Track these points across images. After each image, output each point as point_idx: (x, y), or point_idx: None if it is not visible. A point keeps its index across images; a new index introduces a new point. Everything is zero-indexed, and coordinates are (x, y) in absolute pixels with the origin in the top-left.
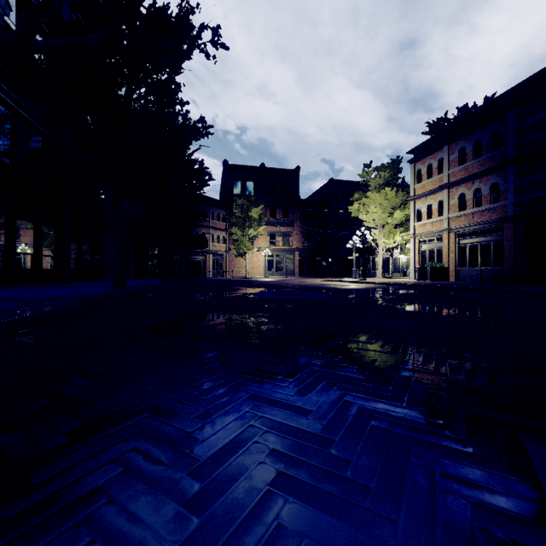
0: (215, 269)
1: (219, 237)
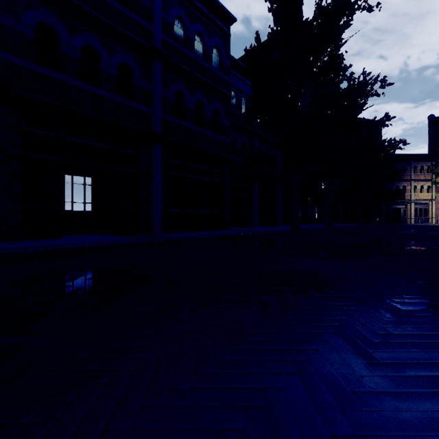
0: (417, 216)
1: (422, 187)
